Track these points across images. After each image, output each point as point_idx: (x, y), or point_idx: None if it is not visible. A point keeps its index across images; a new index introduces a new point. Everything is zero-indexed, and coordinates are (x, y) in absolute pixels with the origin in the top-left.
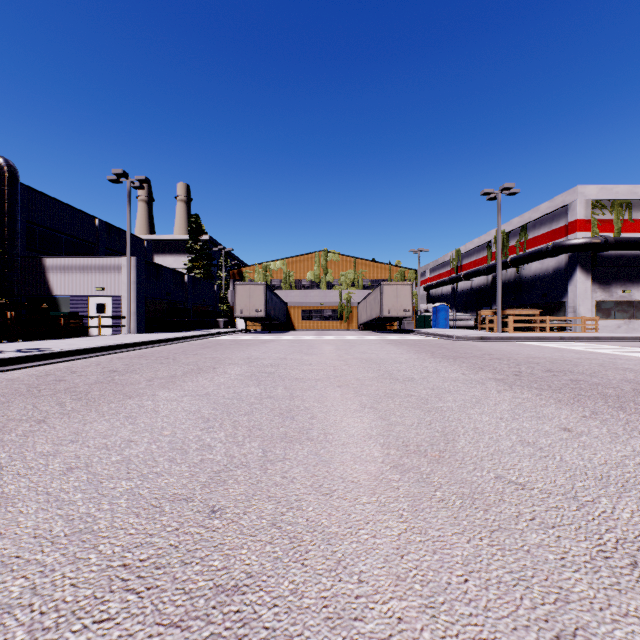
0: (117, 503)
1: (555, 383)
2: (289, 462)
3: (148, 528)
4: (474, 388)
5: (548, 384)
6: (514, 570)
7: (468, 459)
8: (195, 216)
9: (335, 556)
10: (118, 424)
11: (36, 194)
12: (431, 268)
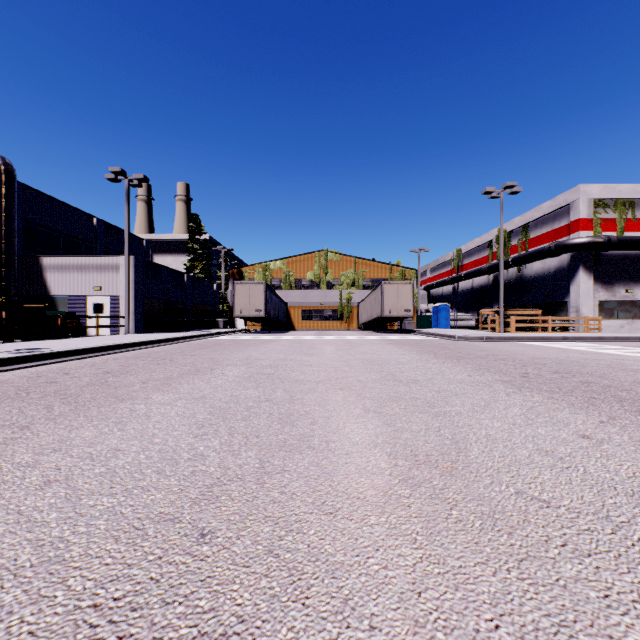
0: (95, 524)
1: (565, 385)
2: (288, 474)
3: (127, 556)
4: (481, 391)
5: (558, 386)
6: (552, 612)
7: (483, 471)
8: (194, 215)
9: (341, 593)
10: (106, 430)
11: (33, 193)
12: (432, 268)
